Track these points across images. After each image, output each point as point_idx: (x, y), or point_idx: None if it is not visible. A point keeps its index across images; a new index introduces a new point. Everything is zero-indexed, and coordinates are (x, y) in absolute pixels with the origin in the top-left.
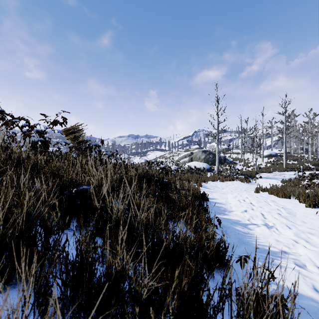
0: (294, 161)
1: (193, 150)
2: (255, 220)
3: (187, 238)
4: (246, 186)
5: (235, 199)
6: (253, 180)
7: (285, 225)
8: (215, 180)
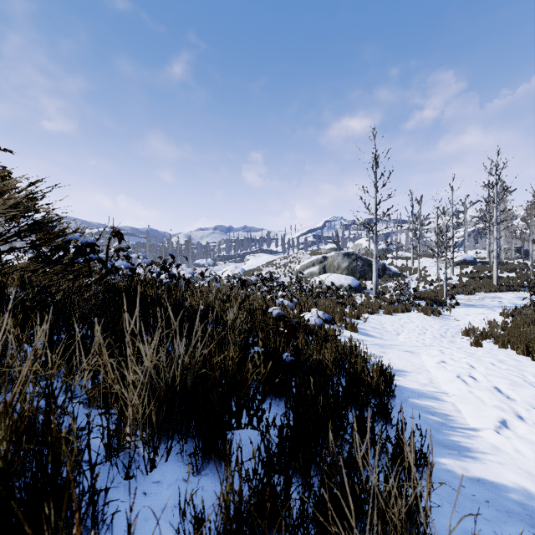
0: (509, 272)
1: (326, 252)
2: None
3: None
4: (438, 325)
5: (451, 376)
6: (445, 310)
7: None
8: (374, 312)
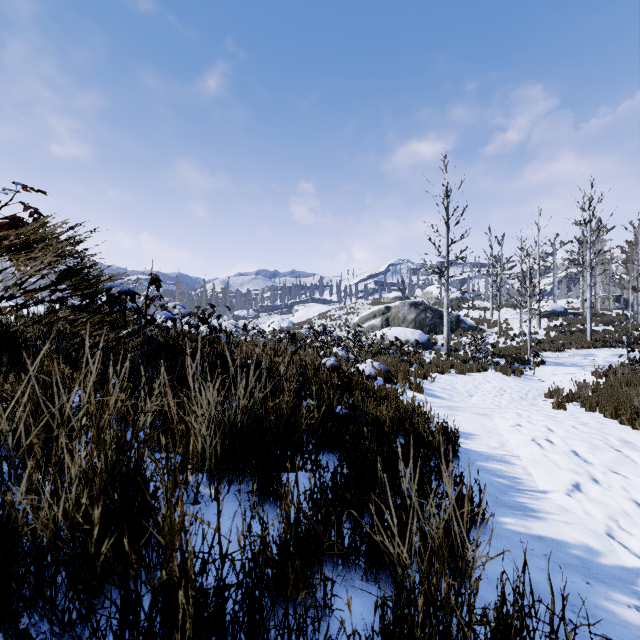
0: (606, 325)
1: (389, 301)
2: None
3: None
4: (519, 386)
5: (525, 439)
6: (528, 370)
7: None
8: (445, 371)
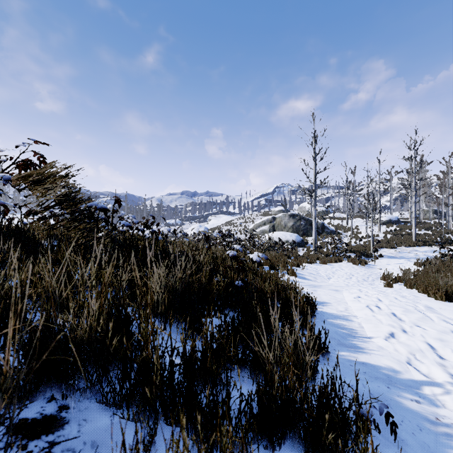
0: (426, 230)
1: (275, 213)
2: (429, 369)
3: None
4: (363, 272)
5: (362, 306)
6: (371, 261)
7: None
8: (312, 262)
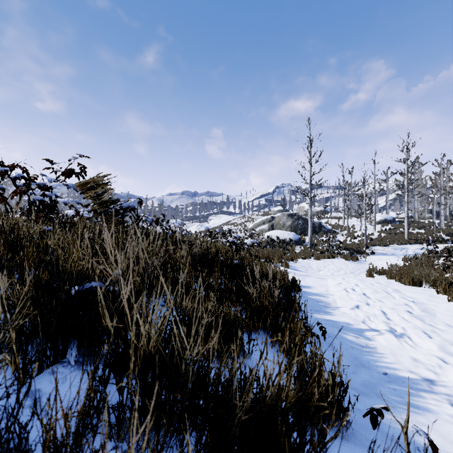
0: (419, 229)
1: (275, 213)
2: (374, 323)
3: (281, 389)
4: (353, 266)
5: (339, 288)
6: (362, 257)
7: (423, 331)
8: (307, 258)
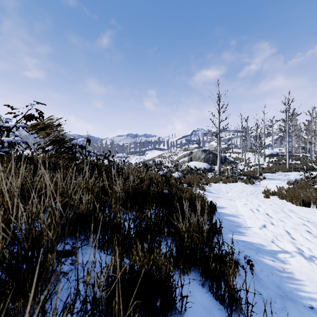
0: (296, 160)
1: (192, 149)
2: (284, 244)
3: None
4: (251, 189)
5: (247, 209)
6: (257, 181)
7: None
8: (217, 182)
